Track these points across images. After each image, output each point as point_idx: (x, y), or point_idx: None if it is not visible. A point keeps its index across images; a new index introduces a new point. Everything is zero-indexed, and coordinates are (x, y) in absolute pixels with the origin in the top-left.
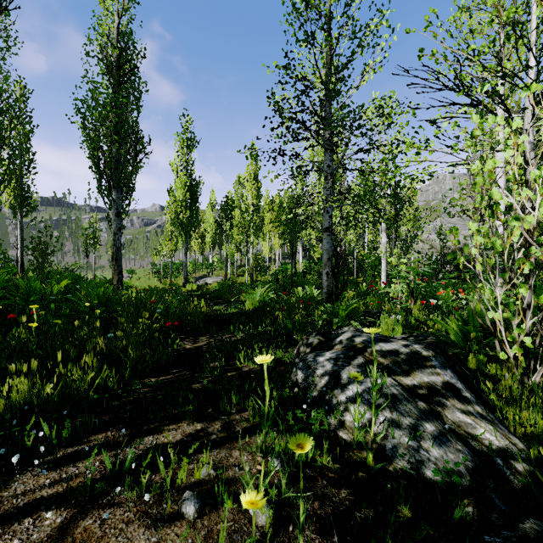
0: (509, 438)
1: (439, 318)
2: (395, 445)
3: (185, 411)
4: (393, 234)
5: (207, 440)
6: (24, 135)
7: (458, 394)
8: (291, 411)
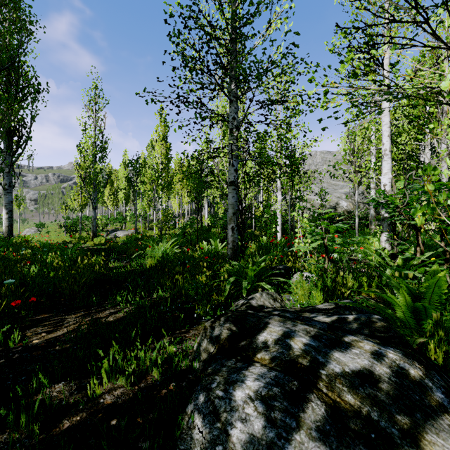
0: None
1: (349, 276)
2: None
3: None
4: (289, 192)
5: None
6: None
7: None
8: None
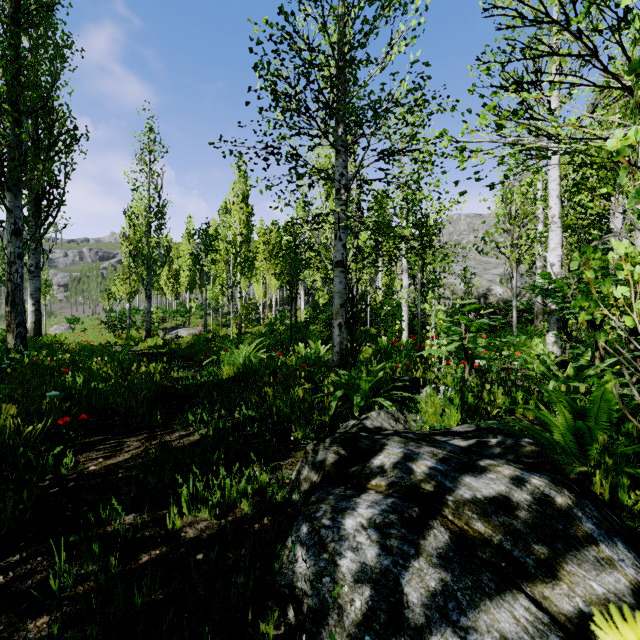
0: None
1: (499, 390)
2: None
3: None
4: (419, 274)
5: None
6: None
7: None
8: None
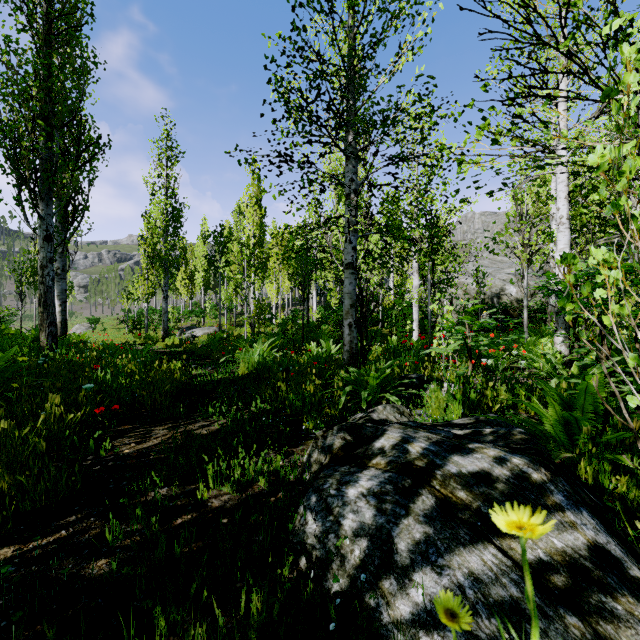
0: None
1: (502, 387)
2: None
3: None
4: (429, 275)
5: None
6: None
7: (624, 574)
8: None
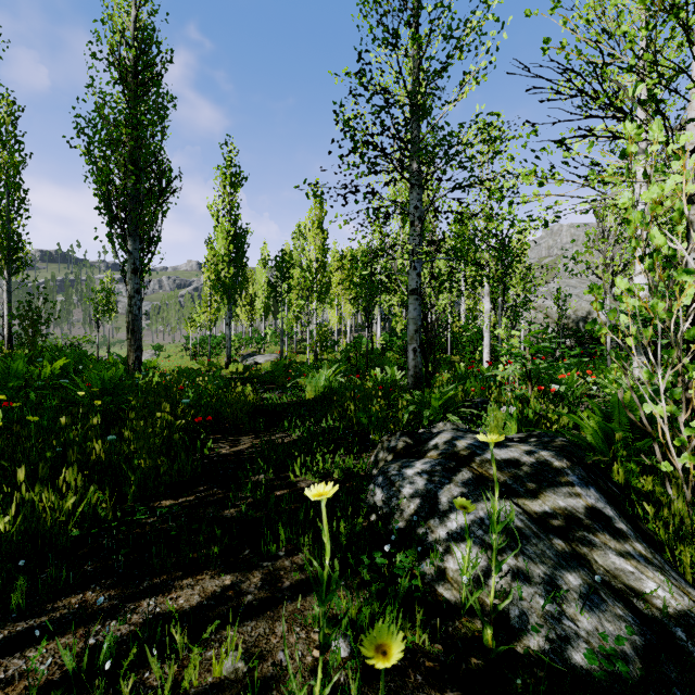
0: (689, 593)
1: (564, 410)
2: (525, 611)
3: (209, 553)
4: (499, 299)
5: (238, 605)
6: (12, 166)
7: (609, 525)
8: (366, 553)
